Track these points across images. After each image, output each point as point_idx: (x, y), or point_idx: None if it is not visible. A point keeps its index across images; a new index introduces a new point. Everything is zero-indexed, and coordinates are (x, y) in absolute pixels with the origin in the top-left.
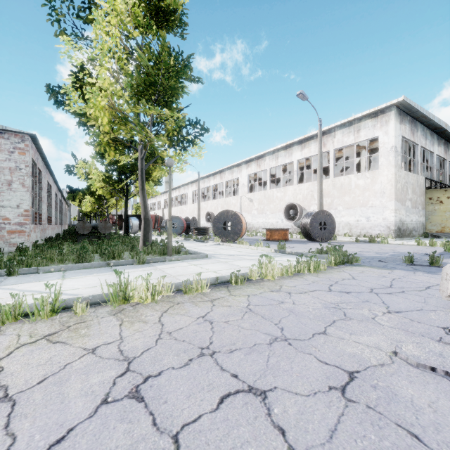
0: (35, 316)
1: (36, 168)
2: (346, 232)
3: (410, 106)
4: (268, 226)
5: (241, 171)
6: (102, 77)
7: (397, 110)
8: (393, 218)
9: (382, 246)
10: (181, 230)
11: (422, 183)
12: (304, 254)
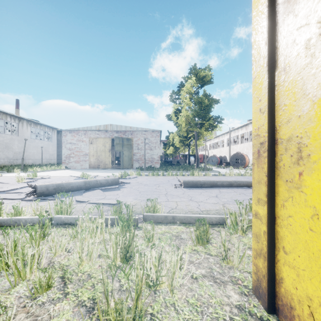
0: (179, 175)
1: None
2: None
3: None
4: None
5: None
6: (183, 112)
7: None
8: None
9: None
10: (216, 163)
11: None
12: None
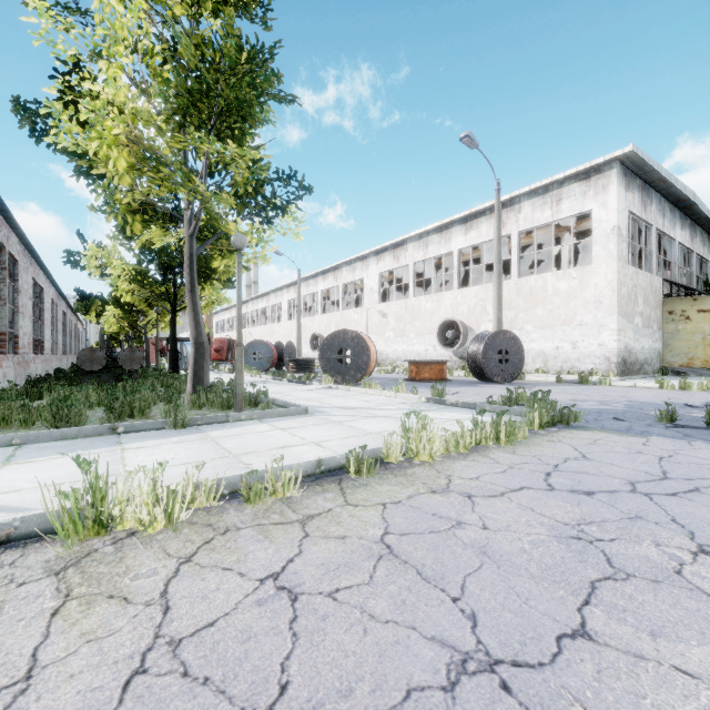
0: None
1: (4, 253)
2: (538, 366)
3: (643, 162)
4: (411, 357)
5: (368, 268)
6: (113, 83)
7: (621, 168)
8: (615, 343)
9: (603, 390)
10: (269, 363)
11: (658, 287)
12: (480, 407)
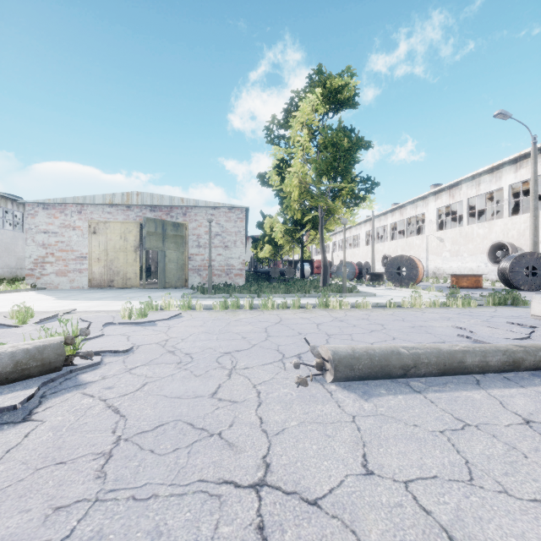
0: (292, 307)
1: None
2: None
3: None
4: (465, 272)
5: (427, 205)
6: (295, 165)
7: None
8: None
9: None
10: (353, 275)
11: None
12: (474, 298)
